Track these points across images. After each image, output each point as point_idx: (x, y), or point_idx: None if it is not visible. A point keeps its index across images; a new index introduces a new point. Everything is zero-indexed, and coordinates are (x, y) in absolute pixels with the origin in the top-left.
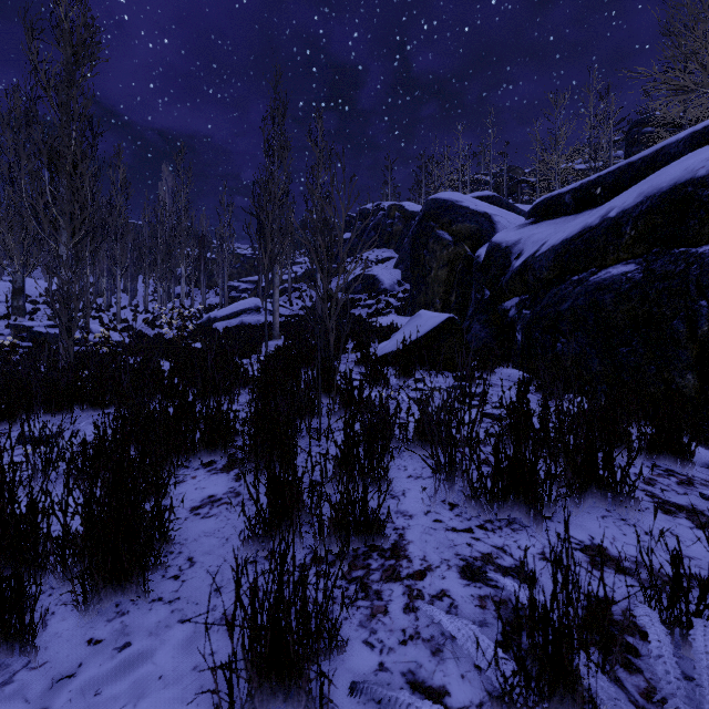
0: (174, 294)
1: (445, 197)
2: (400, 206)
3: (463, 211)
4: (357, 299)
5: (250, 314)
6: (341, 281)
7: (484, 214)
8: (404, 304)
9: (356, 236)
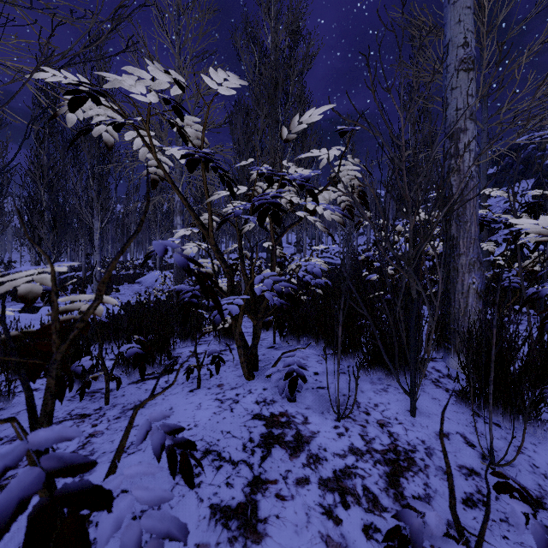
0: None
1: None
2: None
3: None
4: (496, 228)
5: None
6: None
7: None
8: None
9: (503, 170)
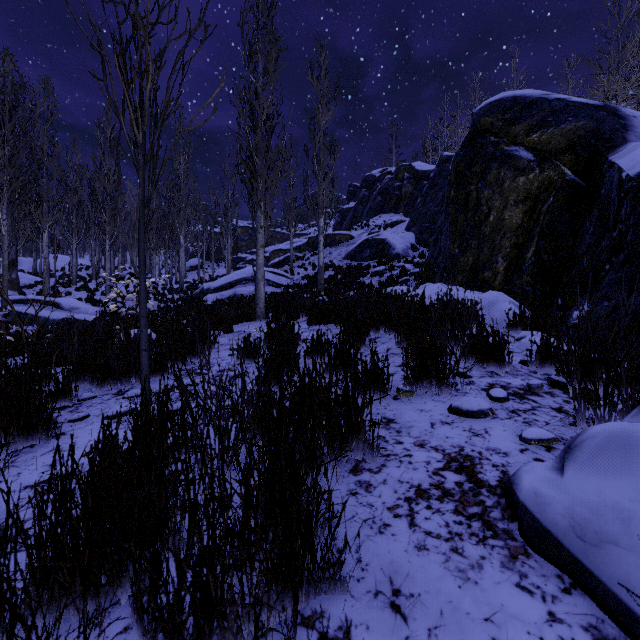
0: (185, 266)
1: (521, 93)
2: (409, 166)
3: (559, 106)
4: (365, 266)
5: (246, 284)
6: (346, 248)
7: (603, 106)
8: (425, 269)
9: (360, 203)
